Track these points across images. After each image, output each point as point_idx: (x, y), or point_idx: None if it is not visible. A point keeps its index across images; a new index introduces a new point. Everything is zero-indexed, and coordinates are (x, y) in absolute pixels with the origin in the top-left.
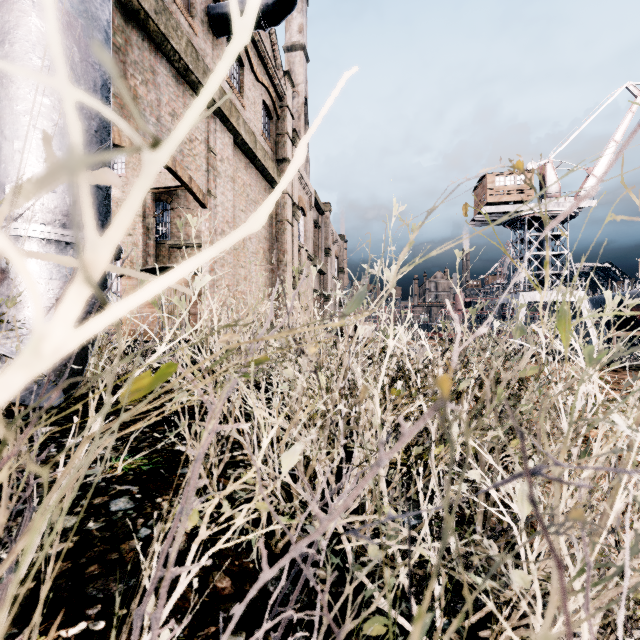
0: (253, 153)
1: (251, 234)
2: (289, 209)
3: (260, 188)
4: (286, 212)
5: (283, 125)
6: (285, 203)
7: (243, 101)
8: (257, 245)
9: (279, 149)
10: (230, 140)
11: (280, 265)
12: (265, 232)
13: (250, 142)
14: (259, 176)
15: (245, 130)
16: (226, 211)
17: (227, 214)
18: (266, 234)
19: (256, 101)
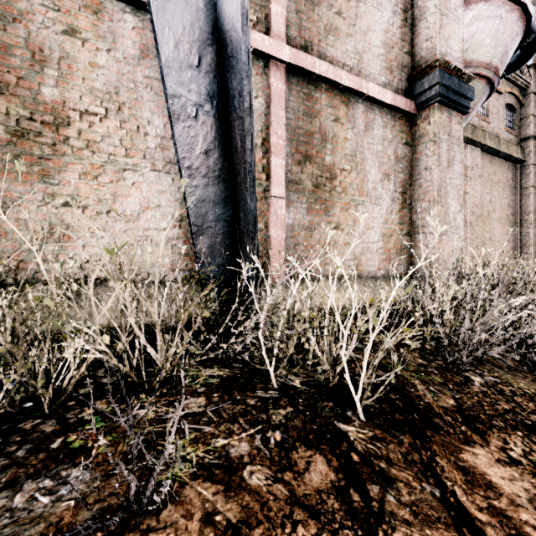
0: (496, 150)
1: (494, 207)
2: (534, 176)
3: (503, 170)
4: (530, 180)
5: (527, 109)
6: (529, 172)
7: (488, 119)
8: (500, 213)
9: (523, 130)
10: (478, 152)
11: (524, 224)
12: (508, 201)
13: (494, 144)
14: (502, 162)
15: (490, 139)
16: (475, 199)
17: (476, 201)
18: (509, 202)
19: (499, 109)
